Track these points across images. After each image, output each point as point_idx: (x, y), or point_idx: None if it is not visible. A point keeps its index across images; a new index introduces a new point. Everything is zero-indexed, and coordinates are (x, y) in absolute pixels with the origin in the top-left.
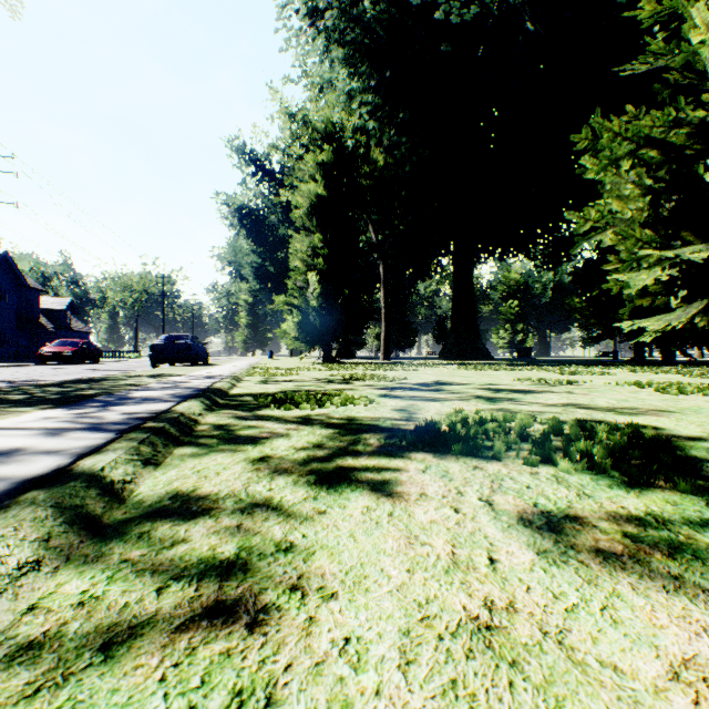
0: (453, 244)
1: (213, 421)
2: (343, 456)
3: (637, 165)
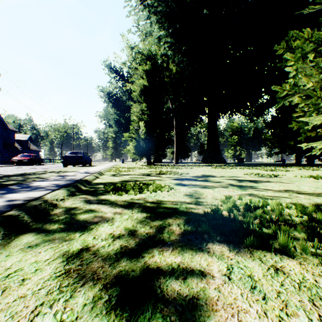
0: (208, 109)
1: (68, 205)
2: (151, 249)
3: (317, 56)
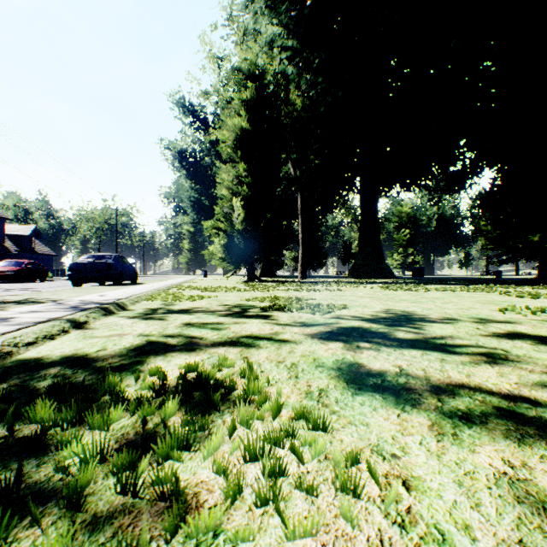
0: (361, 178)
1: None
2: None
3: None
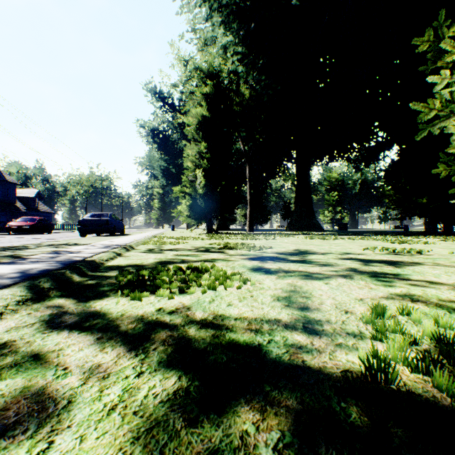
0: (296, 152)
1: None
2: None
3: None
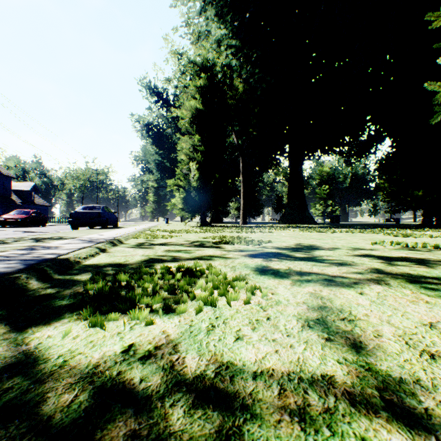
0: (289, 146)
1: None
2: None
3: None
